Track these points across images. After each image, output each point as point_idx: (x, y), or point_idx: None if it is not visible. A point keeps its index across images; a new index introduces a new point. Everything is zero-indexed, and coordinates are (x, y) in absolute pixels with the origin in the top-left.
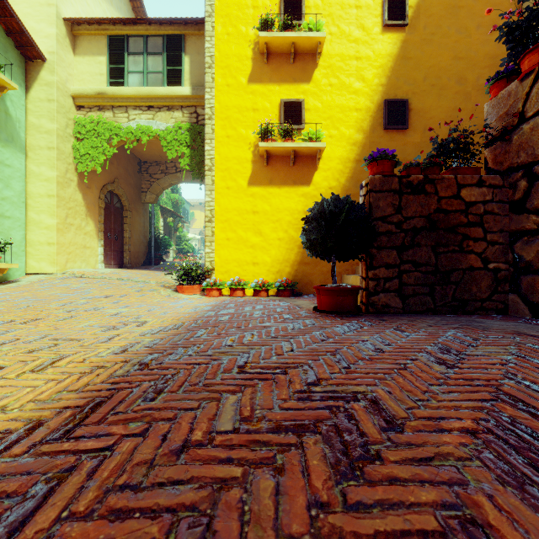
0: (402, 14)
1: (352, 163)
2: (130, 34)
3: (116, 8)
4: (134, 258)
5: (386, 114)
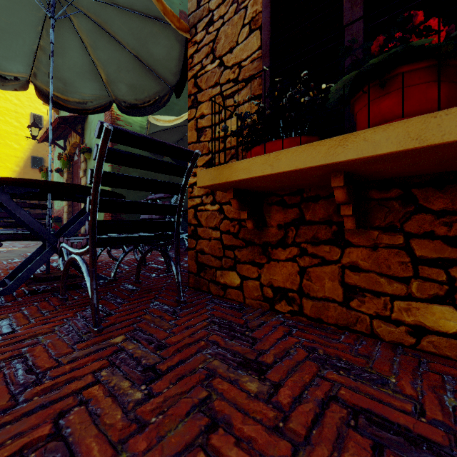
0: (41, 123)
1: None
2: None
3: None
4: None
5: (32, 162)
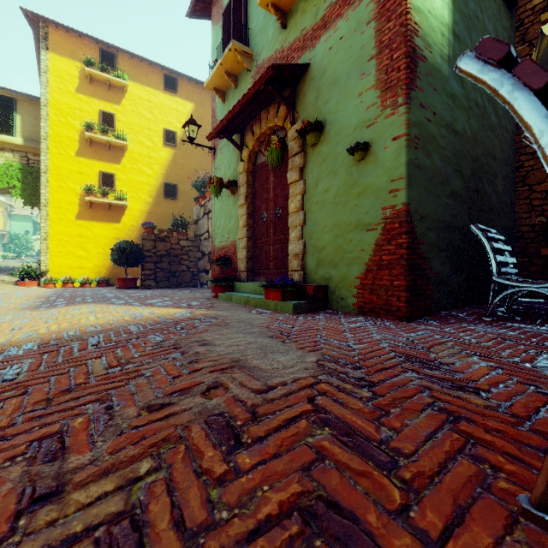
0: (174, 140)
1: (146, 214)
2: None
3: None
4: None
5: (165, 191)
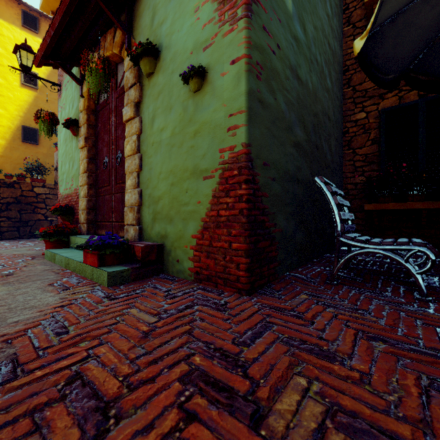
0: (34, 82)
1: None
2: None
3: None
4: None
5: (23, 134)
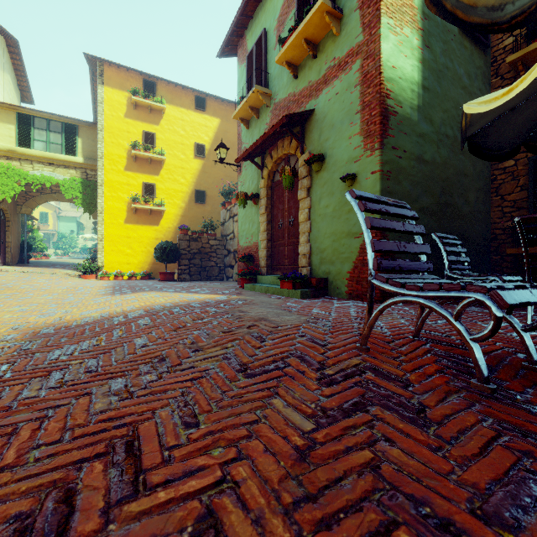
0: (203, 152)
1: (180, 217)
2: (36, 116)
3: (4, 70)
4: (13, 258)
5: (196, 197)
